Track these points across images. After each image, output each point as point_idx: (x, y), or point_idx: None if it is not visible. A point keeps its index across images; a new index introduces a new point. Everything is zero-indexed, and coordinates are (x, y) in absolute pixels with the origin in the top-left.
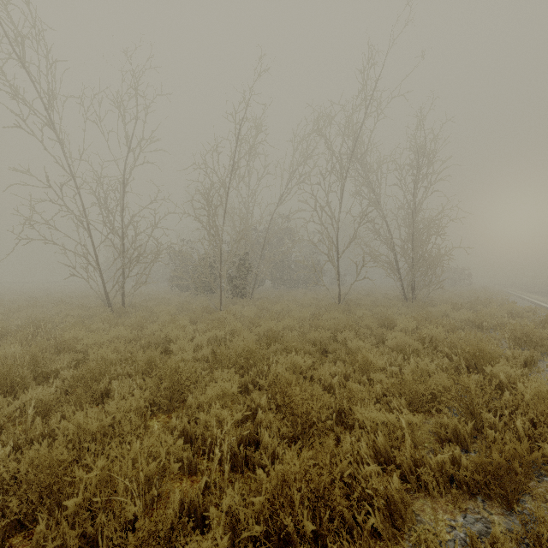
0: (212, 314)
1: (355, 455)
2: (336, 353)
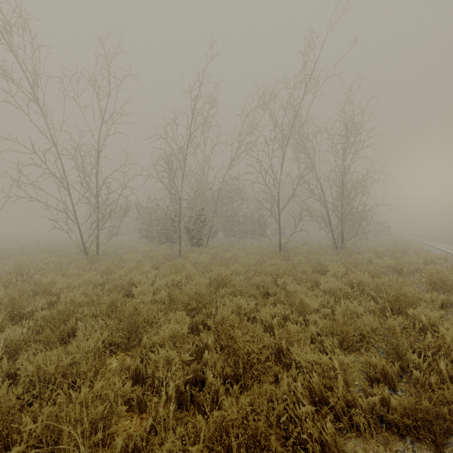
0: (172, 261)
1: (292, 396)
2: (277, 295)
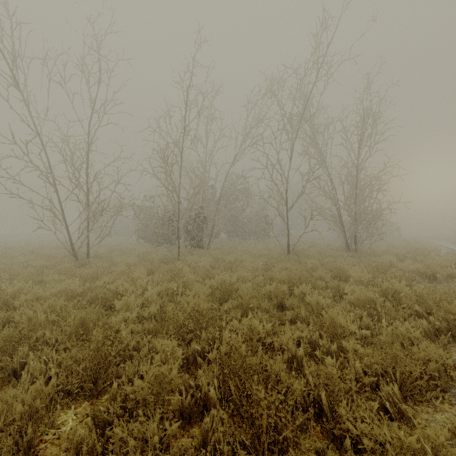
0: (168, 265)
1: None
2: (295, 310)
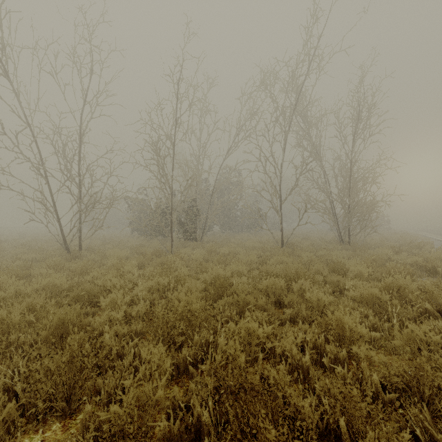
0: (161, 258)
1: None
2: (295, 307)
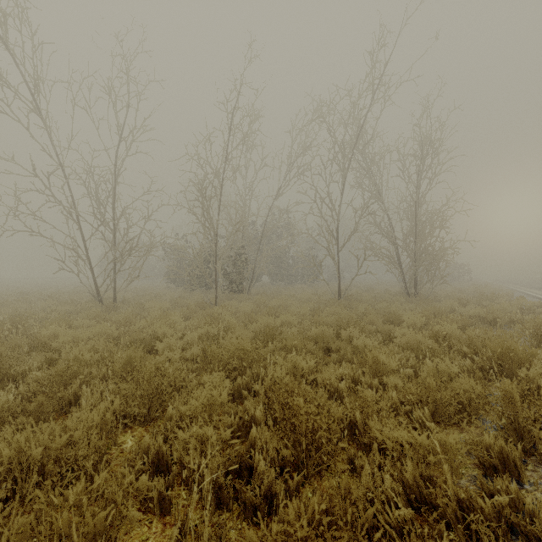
0: (206, 310)
1: (379, 493)
2: (341, 352)
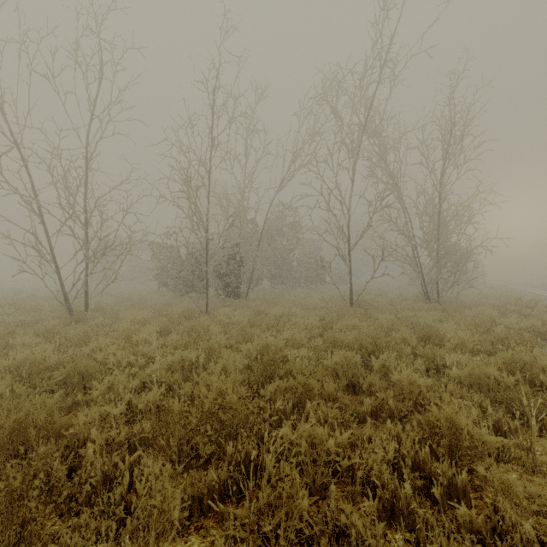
0: (191, 321)
1: None
2: (378, 396)
